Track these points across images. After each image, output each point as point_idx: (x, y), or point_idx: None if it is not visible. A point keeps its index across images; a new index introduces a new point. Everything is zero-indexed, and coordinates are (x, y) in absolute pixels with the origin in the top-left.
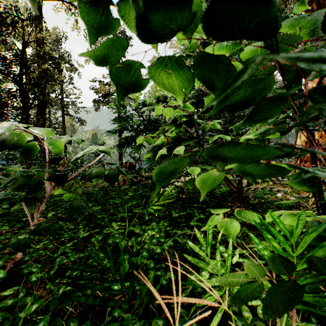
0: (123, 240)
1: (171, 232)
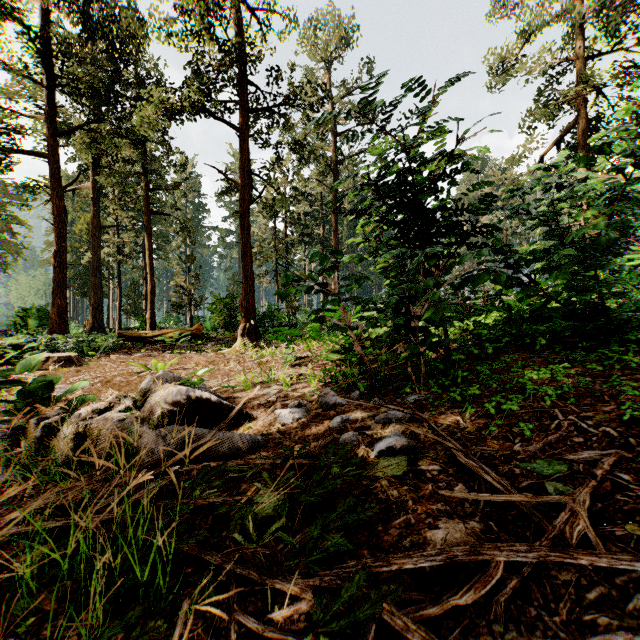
0: None
1: None
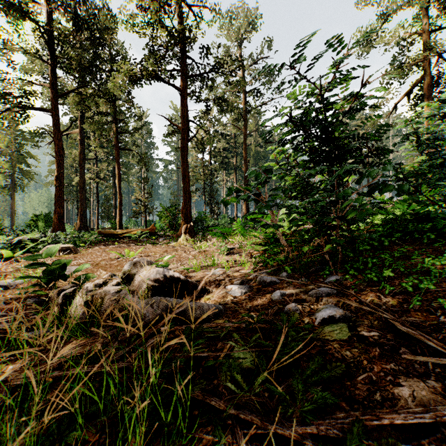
0: None
1: None
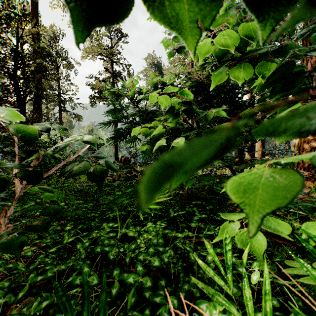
0: (113, 247)
1: (170, 235)
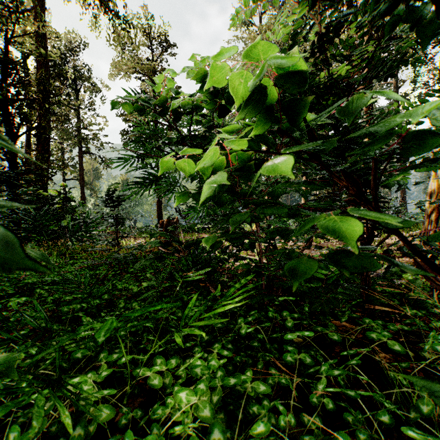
0: None
1: (240, 388)
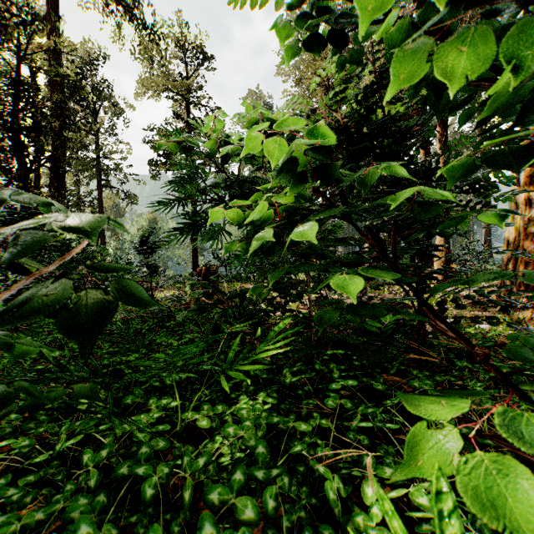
0: (158, 463)
1: (283, 427)
